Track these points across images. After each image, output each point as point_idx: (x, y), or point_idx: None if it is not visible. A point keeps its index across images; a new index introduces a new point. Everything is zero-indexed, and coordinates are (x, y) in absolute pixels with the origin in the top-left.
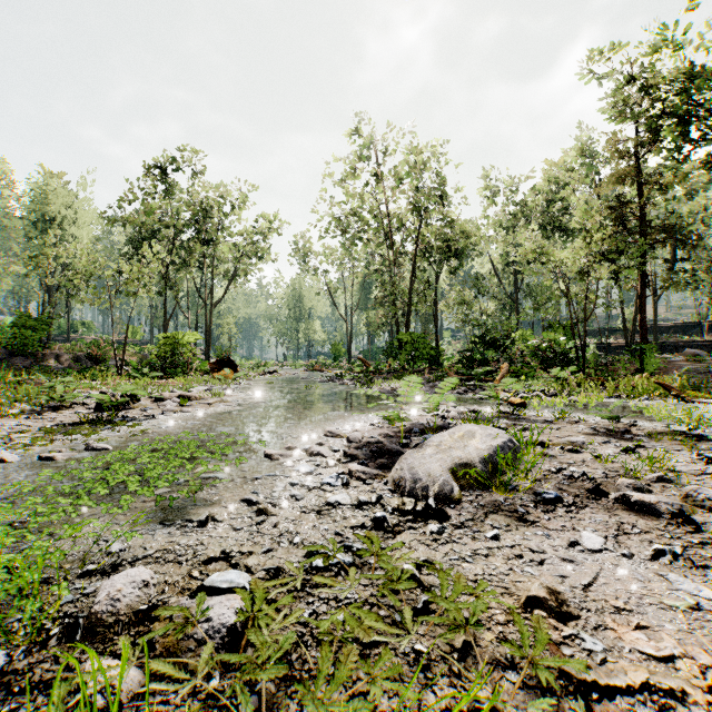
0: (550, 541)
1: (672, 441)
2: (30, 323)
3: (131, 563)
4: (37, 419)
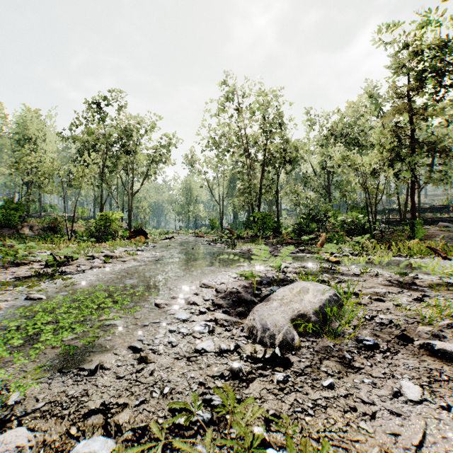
0: (376, 390)
1: (446, 291)
2: (13, 205)
3: (20, 418)
4: (2, 273)
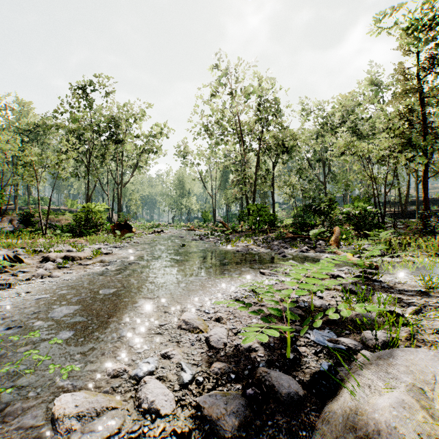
0: None
1: None
2: None
3: None
4: None
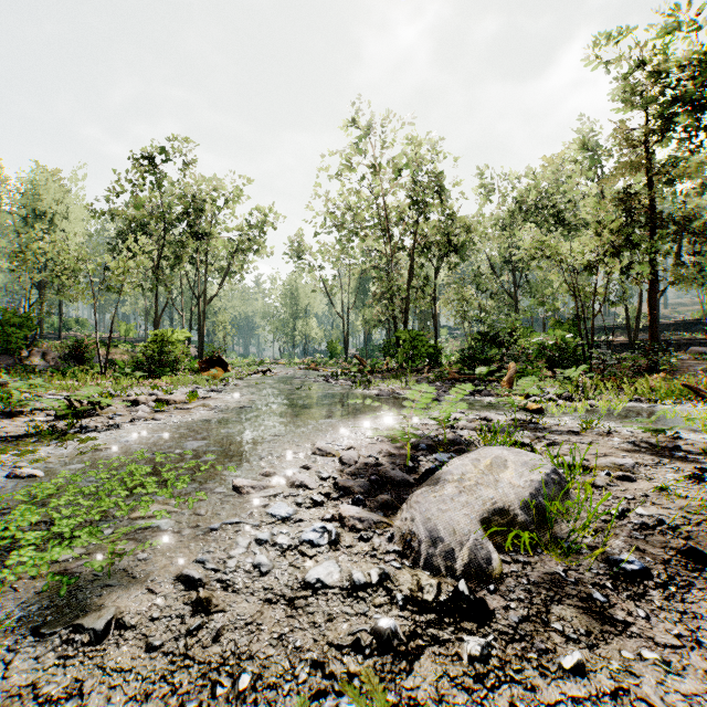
0: (674, 679)
1: None
2: (15, 320)
3: None
4: None
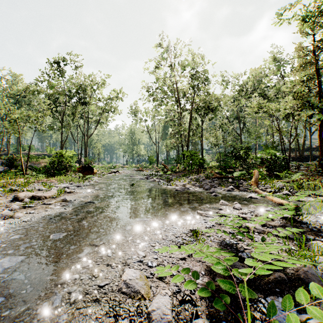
0: None
1: None
2: None
3: None
4: None
